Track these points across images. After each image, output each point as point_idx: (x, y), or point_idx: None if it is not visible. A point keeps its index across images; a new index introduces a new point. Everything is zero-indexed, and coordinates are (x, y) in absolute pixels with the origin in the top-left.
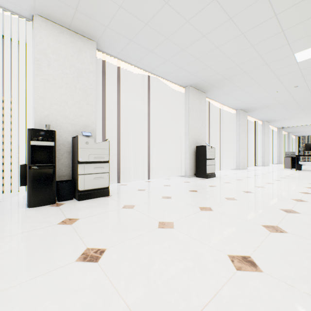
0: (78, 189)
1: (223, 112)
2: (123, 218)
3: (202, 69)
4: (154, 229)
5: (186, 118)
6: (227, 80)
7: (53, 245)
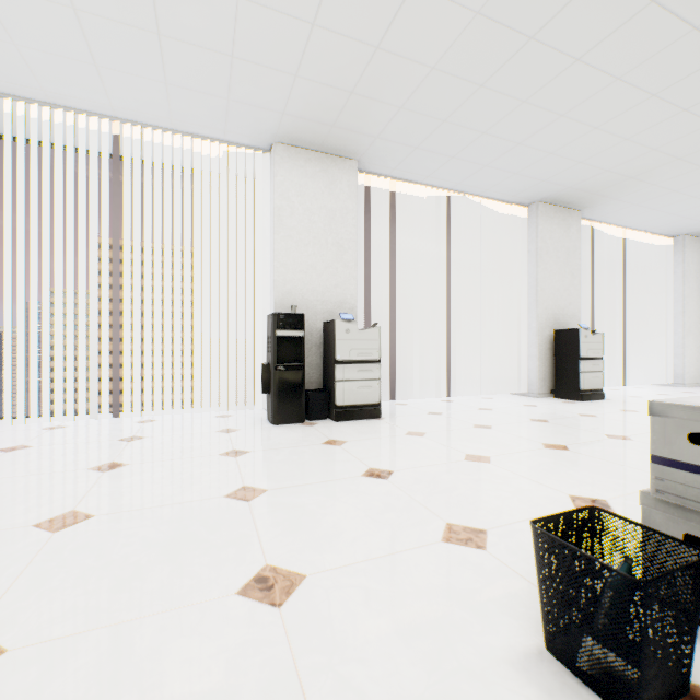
0: (336, 404)
1: (637, 245)
2: (410, 446)
3: (566, 168)
4: (459, 461)
5: (530, 272)
6: (633, 179)
7: (328, 461)
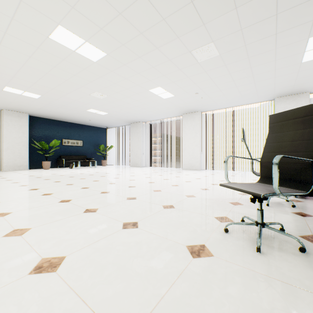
0: None
1: None
2: None
3: None
4: None
5: None
6: None
7: None
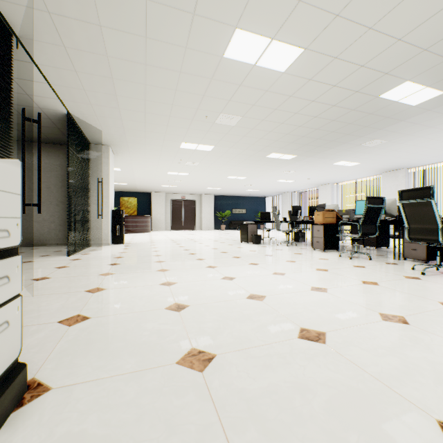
0: None
1: None
2: None
3: None
4: None
5: None
6: None
7: None
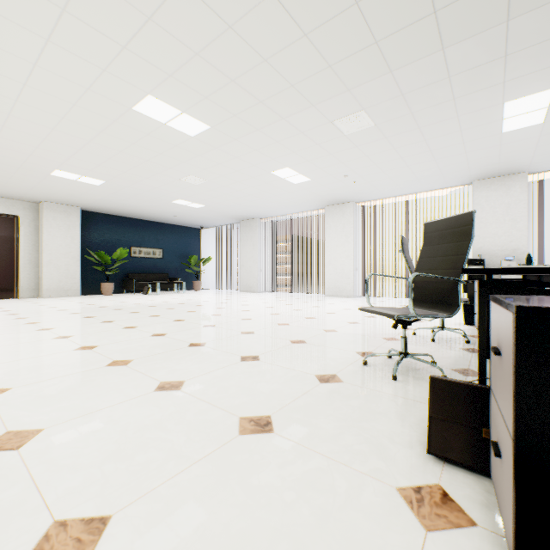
0: None
1: None
2: None
3: None
4: None
5: None
6: None
7: None
